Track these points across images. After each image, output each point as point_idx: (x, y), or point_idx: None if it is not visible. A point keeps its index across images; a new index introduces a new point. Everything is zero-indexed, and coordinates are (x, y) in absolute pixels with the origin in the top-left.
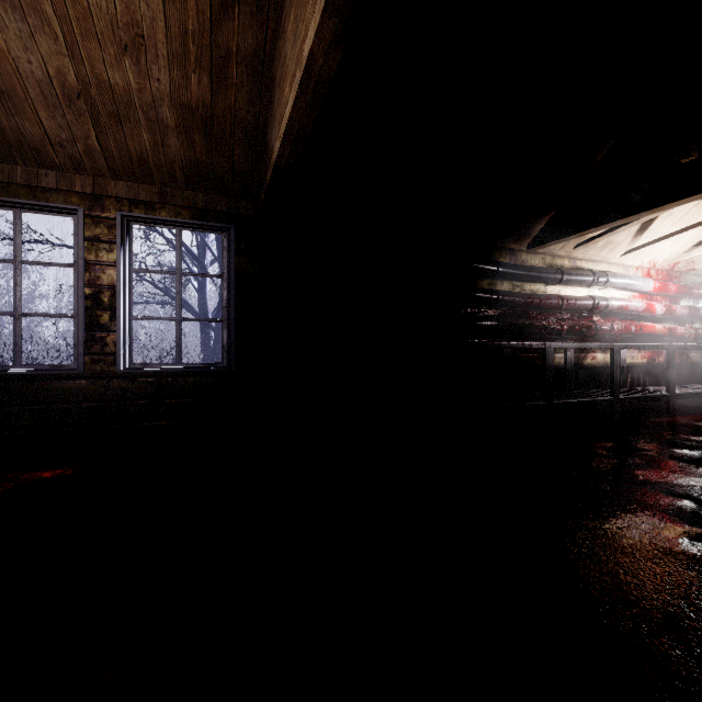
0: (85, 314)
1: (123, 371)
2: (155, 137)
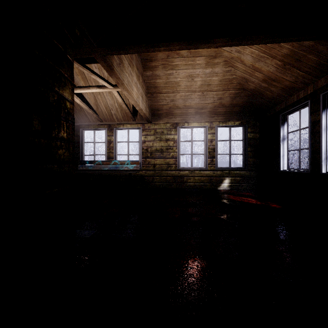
0: (311, 146)
1: (322, 173)
2: (313, 53)
